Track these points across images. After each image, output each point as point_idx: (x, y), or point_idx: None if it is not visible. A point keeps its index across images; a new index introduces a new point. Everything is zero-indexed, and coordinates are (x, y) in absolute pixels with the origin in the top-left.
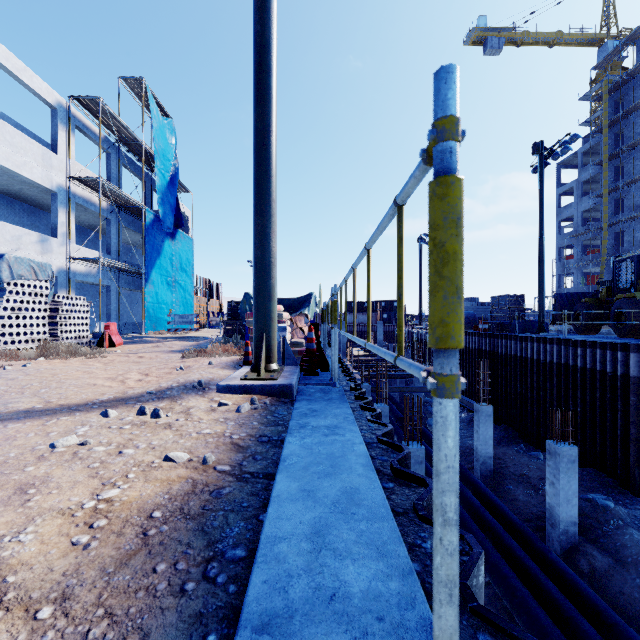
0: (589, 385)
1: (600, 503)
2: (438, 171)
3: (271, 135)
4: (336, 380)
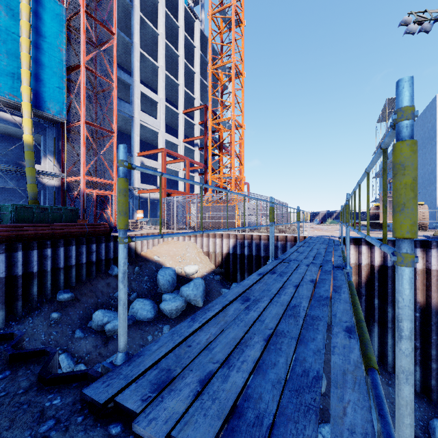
0: None
1: None
2: None
3: None
4: None
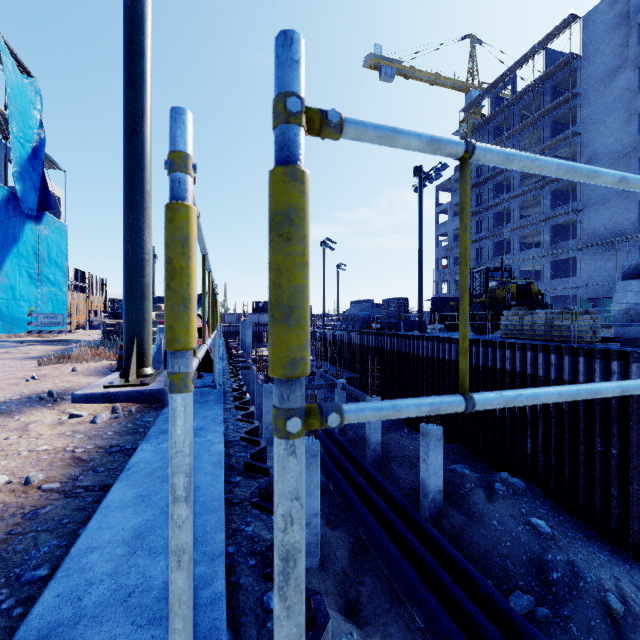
0: (454, 374)
1: (460, 472)
2: (171, 197)
3: (144, 122)
4: (216, 382)
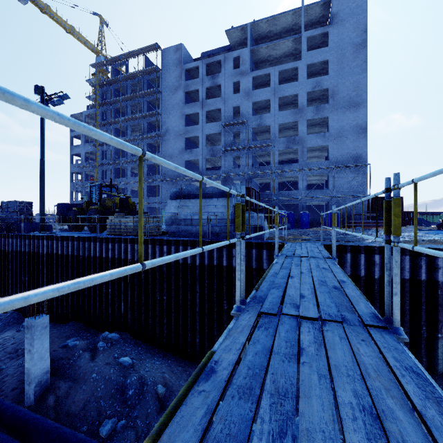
0: (71, 266)
1: (71, 345)
2: None
3: None
4: None
